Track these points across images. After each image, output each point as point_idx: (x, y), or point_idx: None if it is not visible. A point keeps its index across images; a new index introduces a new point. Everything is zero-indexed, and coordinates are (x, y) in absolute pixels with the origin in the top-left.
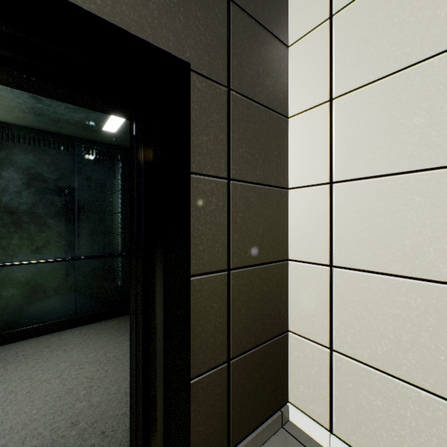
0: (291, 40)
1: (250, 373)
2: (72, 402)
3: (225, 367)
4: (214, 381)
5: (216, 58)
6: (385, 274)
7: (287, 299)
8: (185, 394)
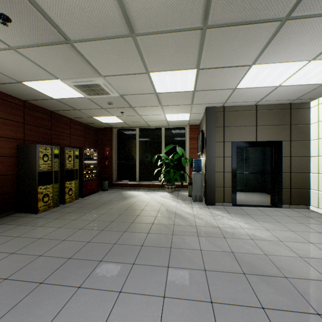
0: (310, 123)
1: (296, 193)
2: (254, 199)
3: (289, 189)
4: (287, 191)
5: (287, 137)
6: None
7: (309, 182)
8: (281, 189)
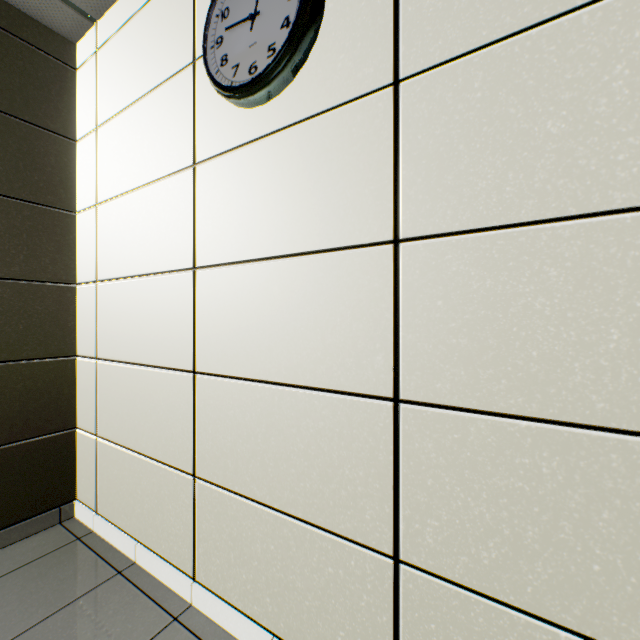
0: (78, 135)
1: (2, 469)
2: None
3: None
4: None
5: None
6: (119, 362)
7: (75, 396)
8: None
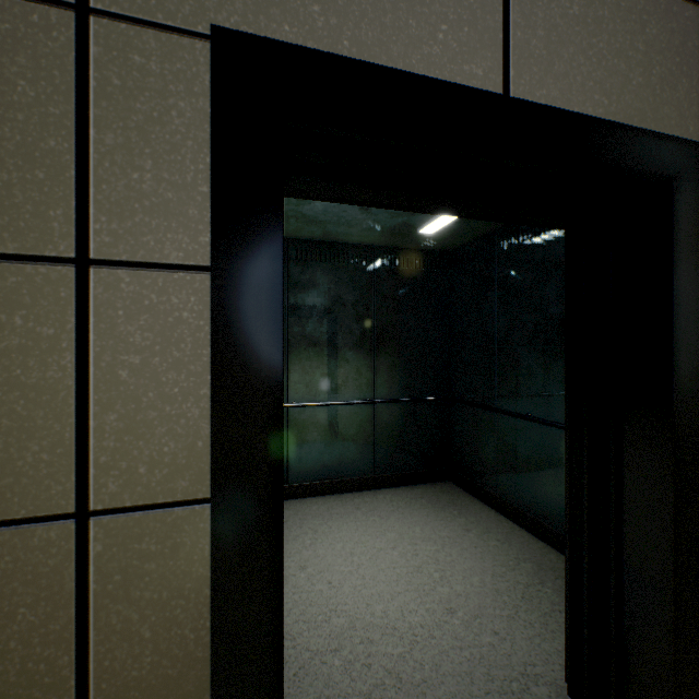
0: None
1: None
2: (431, 584)
3: None
4: None
5: None
6: None
7: None
8: (695, 613)
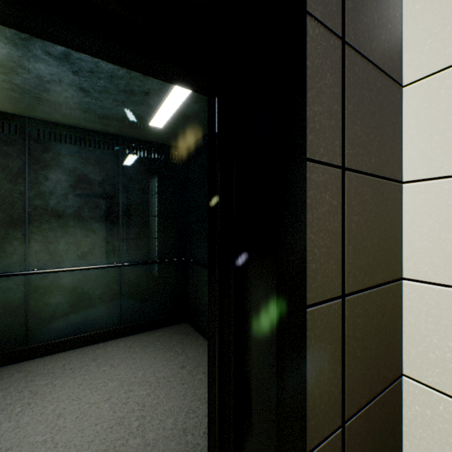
0: None
1: (365, 438)
2: (125, 437)
3: (339, 433)
4: None
5: None
6: None
7: (401, 331)
8: None
